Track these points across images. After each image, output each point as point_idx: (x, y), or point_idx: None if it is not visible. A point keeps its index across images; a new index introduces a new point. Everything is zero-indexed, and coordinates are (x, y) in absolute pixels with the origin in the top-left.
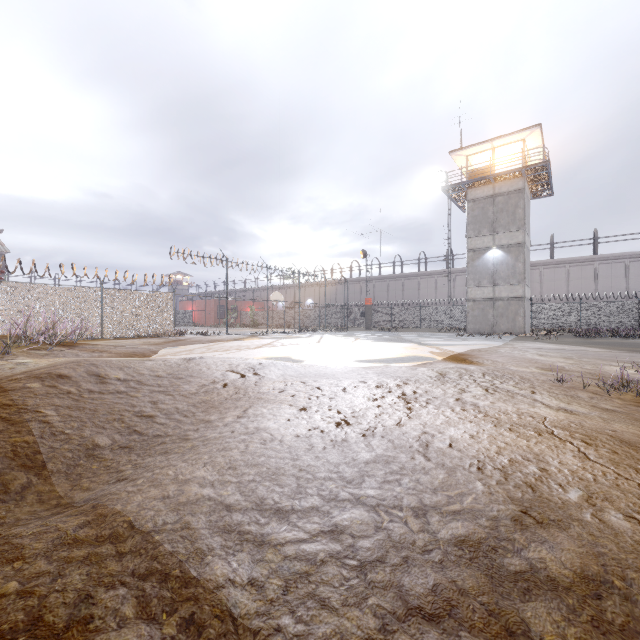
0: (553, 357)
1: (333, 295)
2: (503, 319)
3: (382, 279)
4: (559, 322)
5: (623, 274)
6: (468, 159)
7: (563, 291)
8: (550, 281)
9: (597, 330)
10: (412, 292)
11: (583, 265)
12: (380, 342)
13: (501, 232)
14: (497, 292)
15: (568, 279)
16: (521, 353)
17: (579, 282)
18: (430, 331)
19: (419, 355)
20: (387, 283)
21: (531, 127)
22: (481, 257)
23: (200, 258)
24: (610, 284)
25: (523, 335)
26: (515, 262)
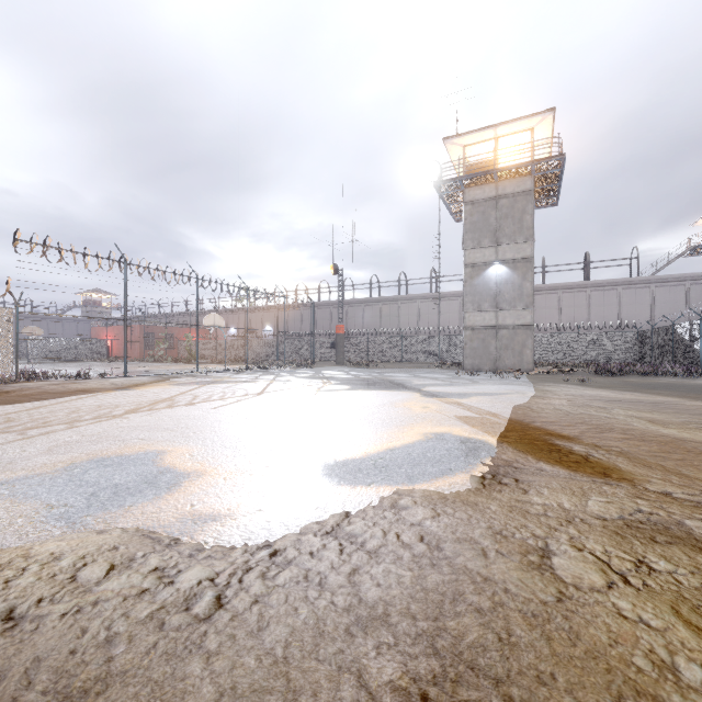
0: (686, 428)
1: (298, 322)
2: (508, 352)
3: (356, 303)
4: (556, 355)
5: (615, 302)
6: (465, 151)
7: (555, 320)
8: (542, 309)
9: (621, 366)
10: (391, 319)
11: (576, 292)
12: (361, 390)
13: (506, 243)
14: (501, 318)
15: (560, 307)
16: (609, 416)
17: (572, 310)
18: (417, 367)
19: (450, 432)
20: (362, 308)
21: (543, 111)
22: (481, 274)
23: (74, 254)
24: (603, 313)
25: (534, 372)
26: (522, 281)
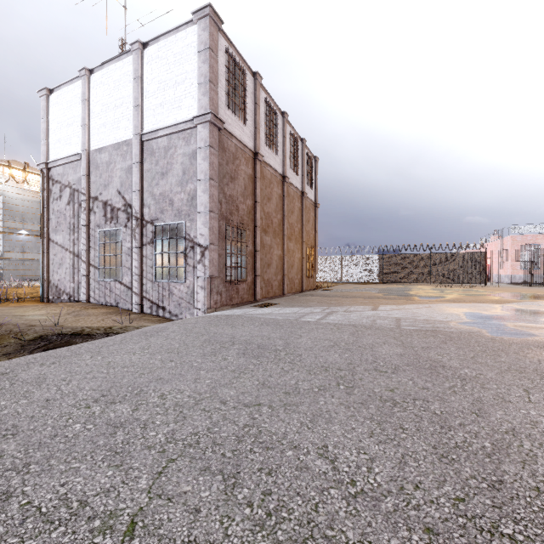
0: None
1: None
2: (30, 271)
3: None
4: None
5: None
6: (1, 166)
7: None
8: None
9: None
10: None
11: None
12: None
13: (29, 222)
14: (26, 256)
15: None
16: None
17: None
18: None
19: None
20: None
21: None
22: (15, 233)
23: None
24: None
25: None
26: (37, 240)
